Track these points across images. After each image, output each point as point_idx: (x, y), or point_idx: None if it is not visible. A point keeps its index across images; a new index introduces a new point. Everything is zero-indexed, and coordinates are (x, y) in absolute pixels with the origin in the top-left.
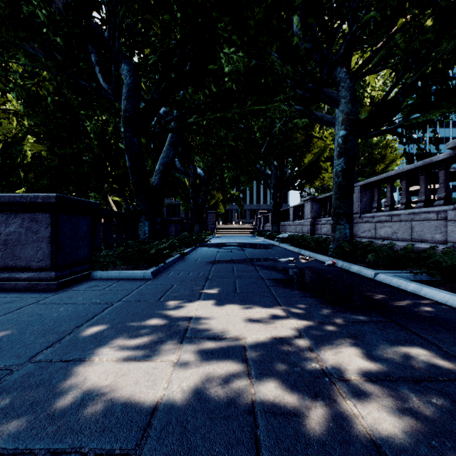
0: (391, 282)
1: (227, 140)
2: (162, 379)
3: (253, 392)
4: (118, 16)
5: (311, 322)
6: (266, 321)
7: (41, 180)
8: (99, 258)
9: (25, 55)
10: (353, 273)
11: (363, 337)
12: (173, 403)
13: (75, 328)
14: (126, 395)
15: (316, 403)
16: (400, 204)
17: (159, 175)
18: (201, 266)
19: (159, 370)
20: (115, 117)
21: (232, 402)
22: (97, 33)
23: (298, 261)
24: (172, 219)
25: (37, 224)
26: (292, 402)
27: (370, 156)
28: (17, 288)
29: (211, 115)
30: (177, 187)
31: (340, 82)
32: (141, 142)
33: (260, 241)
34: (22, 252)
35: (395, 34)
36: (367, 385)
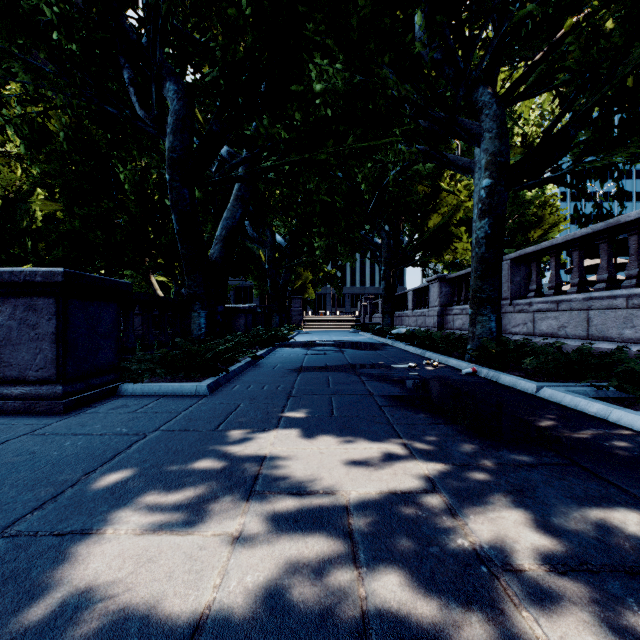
0: (563, 400)
1: (319, 194)
2: (212, 569)
3: (363, 595)
4: (161, 11)
5: (450, 465)
6: (379, 464)
7: (55, 252)
8: (131, 365)
9: (25, 68)
10: (503, 386)
11: (532, 491)
12: (228, 617)
13: (82, 475)
14: (150, 601)
15: (471, 617)
16: (571, 285)
17: (220, 244)
18: (282, 376)
19: (208, 551)
20: (158, 161)
21: (329, 614)
22: (130, 37)
23: (422, 369)
24: (241, 307)
25: (35, 315)
26: (430, 614)
27: (522, 218)
28: (5, 410)
29: (295, 157)
30: (248, 262)
31: (483, 108)
32: (194, 196)
33: (366, 339)
34: (13, 356)
35: (561, 41)
36: (552, 580)
